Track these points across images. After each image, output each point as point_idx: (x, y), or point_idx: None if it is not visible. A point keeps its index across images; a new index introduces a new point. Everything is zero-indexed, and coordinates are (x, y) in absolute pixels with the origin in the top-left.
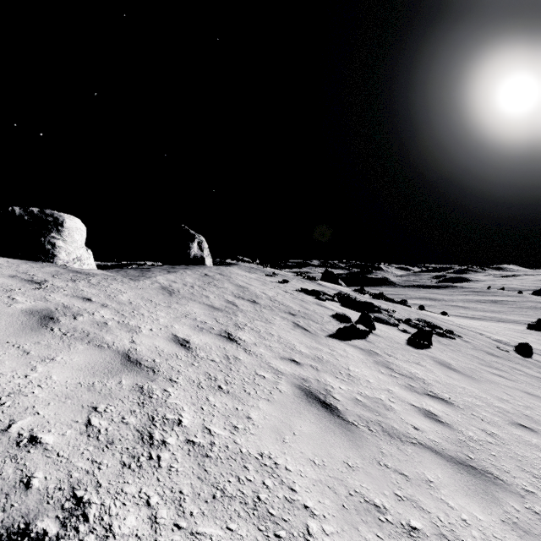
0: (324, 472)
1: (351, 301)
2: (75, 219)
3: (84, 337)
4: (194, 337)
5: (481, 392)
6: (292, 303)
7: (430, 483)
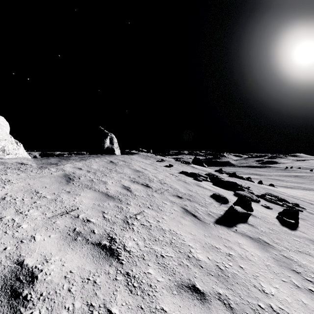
0: None
1: (220, 181)
2: None
3: None
4: (54, 260)
5: None
6: (177, 185)
7: None
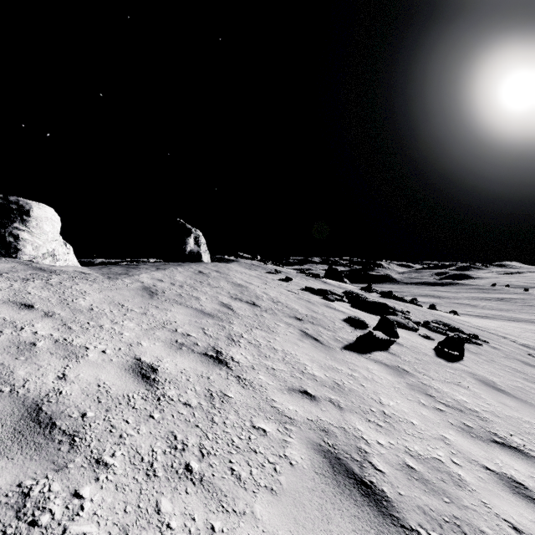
0: None
1: (362, 301)
2: (46, 207)
3: None
4: (167, 361)
5: None
6: (297, 304)
7: None
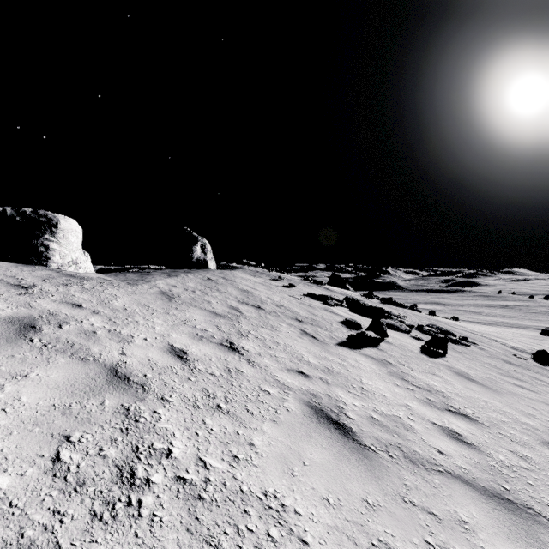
0: (340, 514)
1: (360, 306)
2: (70, 220)
3: (68, 349)
4: (193, 347)
5: (505, 406)
6: (298, 308)
7: (465, 525)
